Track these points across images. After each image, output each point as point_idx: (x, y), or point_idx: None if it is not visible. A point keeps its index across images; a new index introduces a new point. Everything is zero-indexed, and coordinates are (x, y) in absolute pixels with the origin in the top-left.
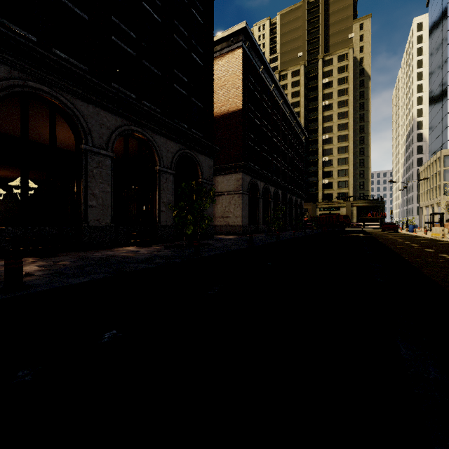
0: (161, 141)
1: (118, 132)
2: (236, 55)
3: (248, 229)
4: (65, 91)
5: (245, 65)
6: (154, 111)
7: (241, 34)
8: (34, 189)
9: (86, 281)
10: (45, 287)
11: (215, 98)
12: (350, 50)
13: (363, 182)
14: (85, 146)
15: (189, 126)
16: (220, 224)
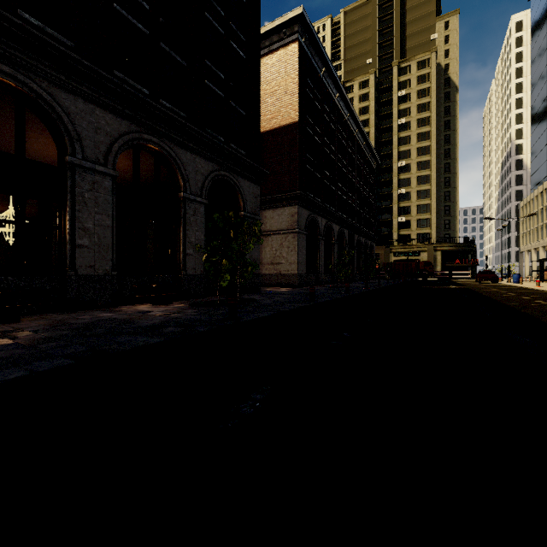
0: (187, 157)
1: (124, 141)
2: (290, 52)
3: (305, 279)
4: (39, 75)
5: (301, 65)
6: (177, 115)
7: (297, 24)
8: None
9: (13, 379)
10: None
11: (262, 108)
12: (433, 54)
13: (448, 220)
14: (72, 159)
15: (226, 140)
16: (269, 272)
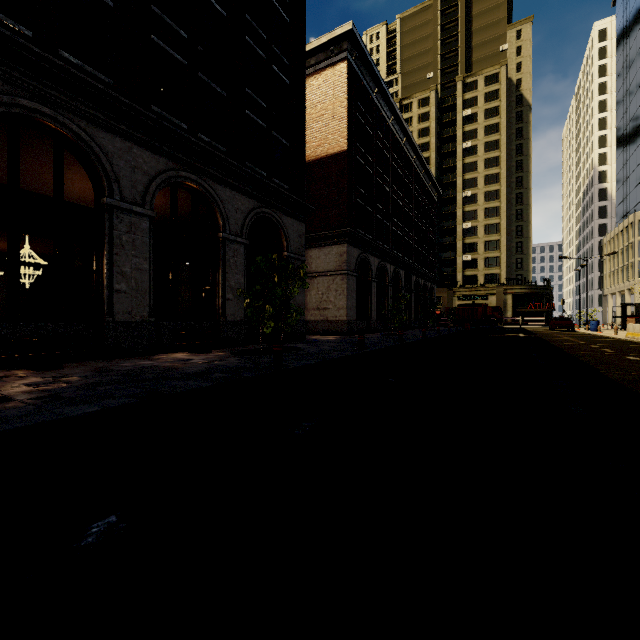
0: (227, 195)
1: (161, 179)
2: (339, 72)
3: (355, 326)
4: (78, 115)
5: (351, 86)
6: (216, 149)
7: (346, 41)
8: (28, 265)
9: (93, 412)
10: (19, 424)
11: (307, 135)
12: (502, 68)
13: (521, 258)
14: (110, 200)
15: (268, 174)
16: (315, 319)
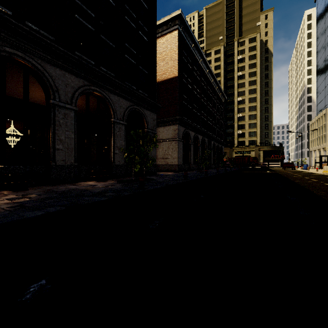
0: (115, 99)
1: (81, 90)
2: (173, 35)
3: (182, 167)
4: (36, 56)
5: (180, 43)
6: (110, 75)
7: (177, 19)
8: (10, 135)
9: (40, 215)
10: None
11: (157, 68)
12: (258, 34)
13: (267, 132)
14: (53, 101)
15: (137, 88)
16: (161, 163)
